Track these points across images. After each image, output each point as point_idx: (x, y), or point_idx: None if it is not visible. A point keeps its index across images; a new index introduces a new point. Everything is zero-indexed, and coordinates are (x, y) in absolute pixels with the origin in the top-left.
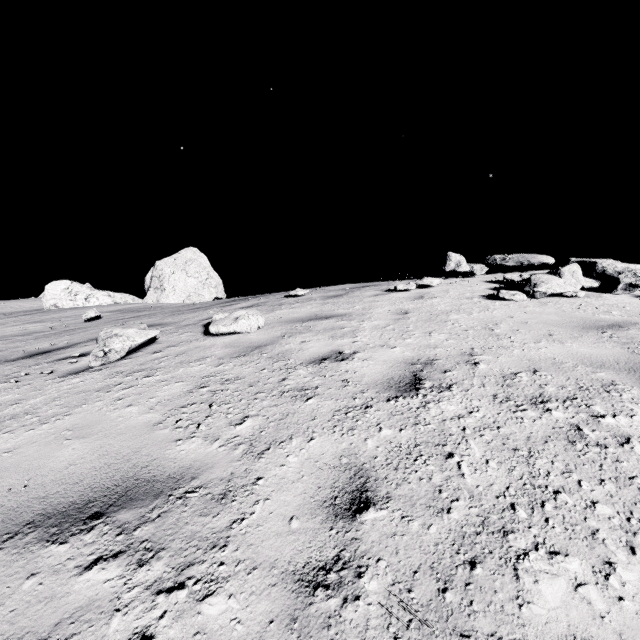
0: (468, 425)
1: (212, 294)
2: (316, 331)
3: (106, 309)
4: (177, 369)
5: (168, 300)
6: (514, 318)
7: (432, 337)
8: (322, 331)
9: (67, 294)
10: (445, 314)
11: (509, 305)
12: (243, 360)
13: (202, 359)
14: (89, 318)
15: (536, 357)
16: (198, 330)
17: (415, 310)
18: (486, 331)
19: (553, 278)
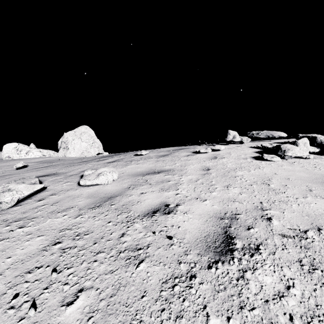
0: (293, 311)
1: (96, 151)
2: (151, 184)
3: (33, 160)
4: (45, 220)
5: (70, 155)
6: (279, 175)
7: (229, 191)
8: (155, 184)
9: (15, 150)
10: (233, 171)
11: (271, 164)
12: (96, 211)
13: (67, 209)
14: (18, 167)
15: (312, 213)
16: (76, 180)
17: (213, 167)
18: (265, 186)
19: (294, 147)
